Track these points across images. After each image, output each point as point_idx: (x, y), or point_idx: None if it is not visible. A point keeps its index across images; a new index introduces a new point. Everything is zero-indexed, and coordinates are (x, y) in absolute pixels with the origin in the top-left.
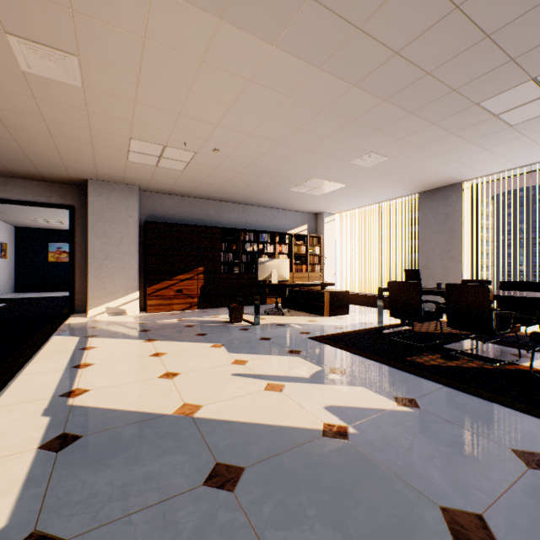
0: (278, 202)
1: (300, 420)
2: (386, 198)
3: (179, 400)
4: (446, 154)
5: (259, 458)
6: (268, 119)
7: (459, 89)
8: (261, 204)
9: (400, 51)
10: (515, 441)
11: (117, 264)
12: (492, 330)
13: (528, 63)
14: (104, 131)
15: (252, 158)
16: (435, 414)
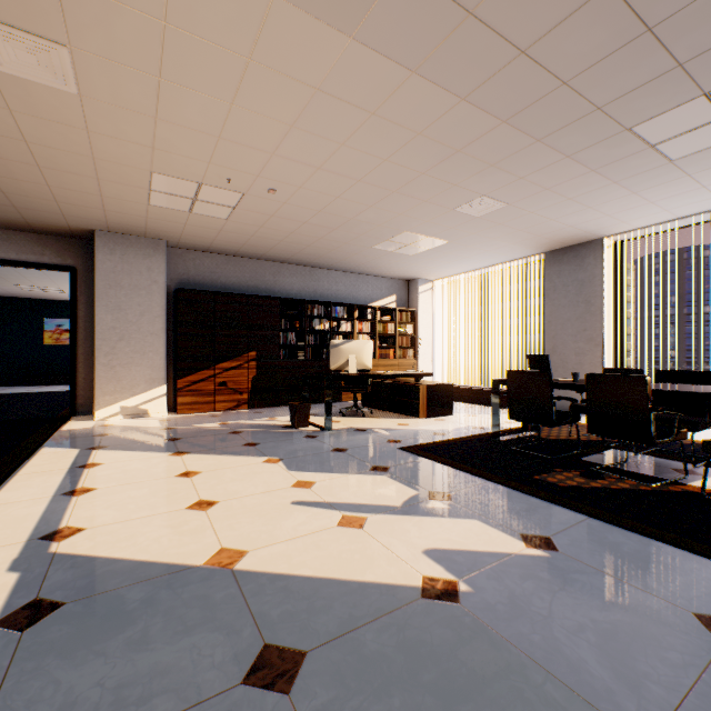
0: (357, 265)
1: (389, 572)
2: (502, 260)
3: (214, 543)
4: (583, 200)
5: (329, 635)
6: (344, 146)
7: (605, 108)
8: (335, 267)
9: (527, 50)
10: (697, 601)
11: (136, 347)
12: (650, 437)
13: (701, 71)
14: (113, 160)
15: (322, 202)
16: (581, 560)
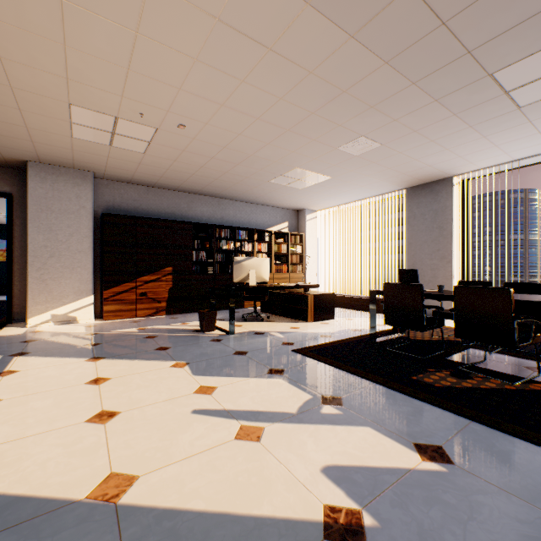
0: (256, 196)
1: (288, 501)
2: (372, 194)
3: (104, 466)
4: (443, 142)
5: None
6: (244, 83)
7: (475, 51)
8: (239, 198)
9: None
10: None
11: (66, 263)
12: (514, 342)
13: None
14: (31, 91)
15: (226, 138)
16: (479, 476)
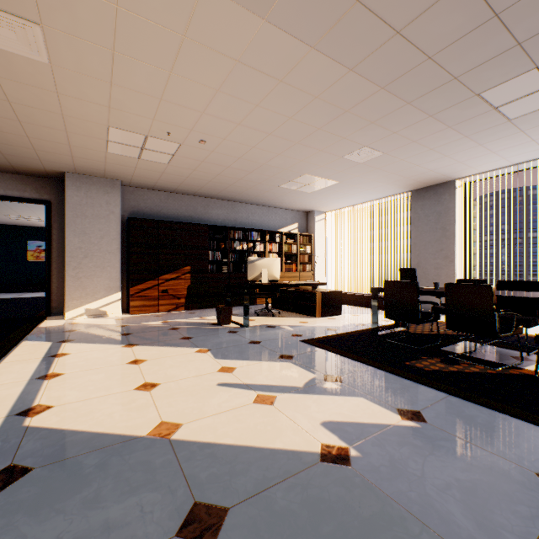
0: (268, 200)
1: (295, 441)
2: (378, 196)
3: (155, 417)
4: (442, 150)
5: (246, 494)
6: (258, 107)
7: (460, 77)
8: (251, 201)
9: (402, 31)
10: (537, 463)
11: (97, 263)
12: (495, 332)
13: (535, 49)
14: (78, 117)
15: (241, 151)
16: (445, 430)
